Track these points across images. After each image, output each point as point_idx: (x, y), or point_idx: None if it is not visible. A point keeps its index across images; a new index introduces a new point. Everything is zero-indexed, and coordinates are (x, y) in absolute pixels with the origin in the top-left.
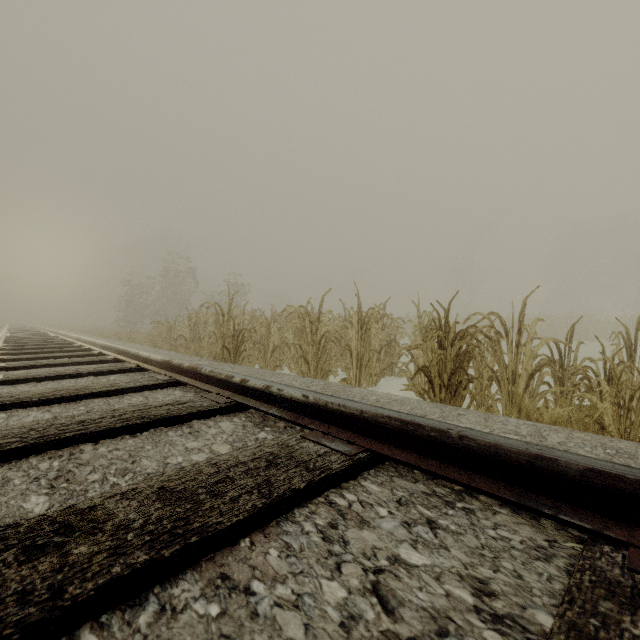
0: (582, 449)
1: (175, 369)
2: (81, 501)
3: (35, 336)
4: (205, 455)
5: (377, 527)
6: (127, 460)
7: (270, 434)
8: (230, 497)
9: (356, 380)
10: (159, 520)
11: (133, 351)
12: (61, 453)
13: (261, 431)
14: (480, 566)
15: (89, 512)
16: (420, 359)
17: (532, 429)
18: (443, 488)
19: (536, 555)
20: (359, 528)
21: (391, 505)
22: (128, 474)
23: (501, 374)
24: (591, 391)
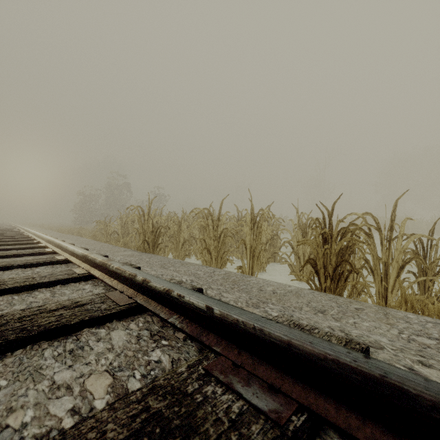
0: None
1: (91, 263)
2: None
3: (7, 231)
4: (70, 404)
5: None
6: None
7: (167, 354)
8: None
9: (249, 268)
10: None
11: (64, 245)
12: None
13: (157, 348)
14: None
15: None
16: (300, 250)
17: None
18: None
19: None
20: None
21: None
22: None
23: (374, 265)
24: None
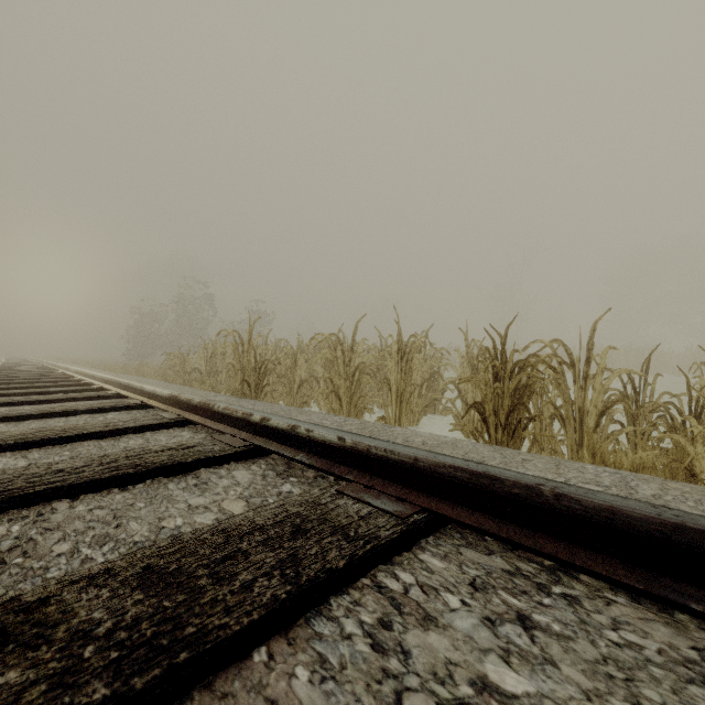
0: (684, 504)
1: (184, 406)
2: (30, 589)
3: (31, 369)
4: (212, 516)
5: (450, 627)
6: (110, 523)
7: (297, 487)
8: (241, 582)
9: (396, 419)
10: (136, 622)
11: (137, 385)
12: (26, 513)
13: (285, 483)
14: (614, 698)
15: (37, 608)
16: (469, 394)
17: (616, 478)
18: (530, 564)
19: (690, 676)
20: (424, 629)
21: (464, 591)
22: (108, 543)
23: (566, 411)
24: (674, 431)
